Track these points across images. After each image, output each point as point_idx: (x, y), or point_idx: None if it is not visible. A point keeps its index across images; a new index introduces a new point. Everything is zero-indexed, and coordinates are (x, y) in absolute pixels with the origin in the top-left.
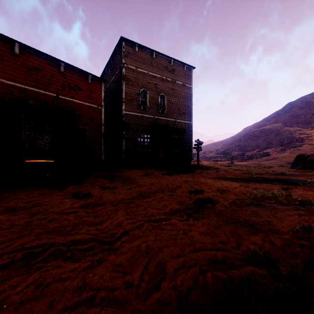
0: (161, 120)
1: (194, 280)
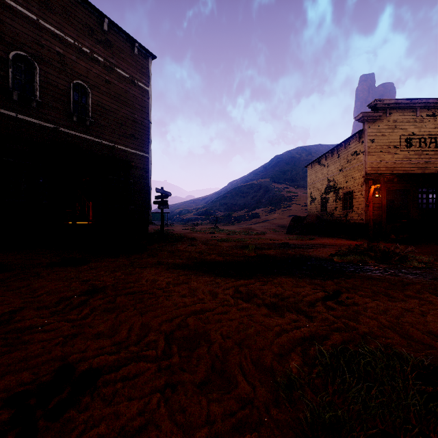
0: (78, 139)
1: None
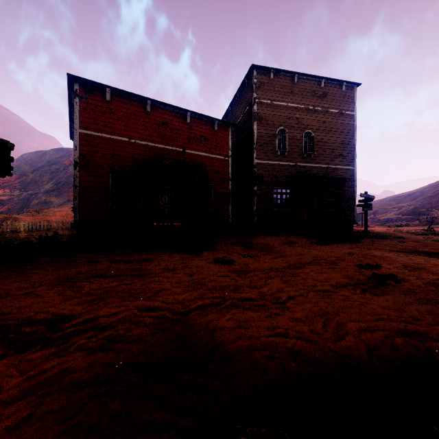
0: (306, 168)
1: (381, 341)
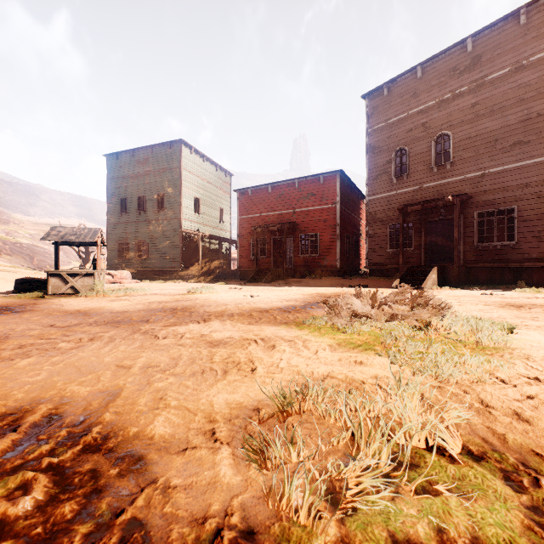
0: (439, 187)
1: None
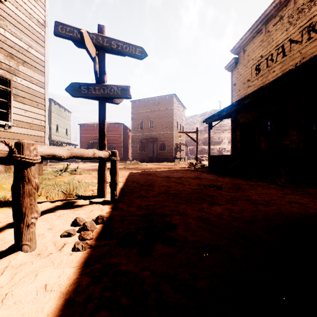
0: (151, 134)
1: None
